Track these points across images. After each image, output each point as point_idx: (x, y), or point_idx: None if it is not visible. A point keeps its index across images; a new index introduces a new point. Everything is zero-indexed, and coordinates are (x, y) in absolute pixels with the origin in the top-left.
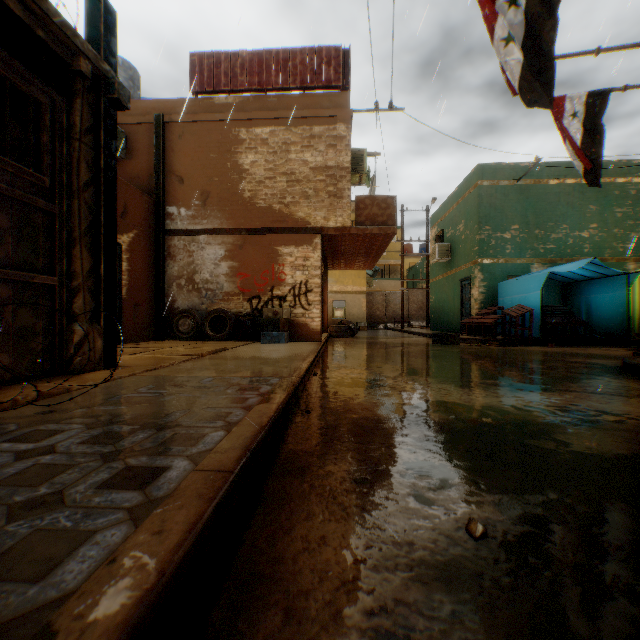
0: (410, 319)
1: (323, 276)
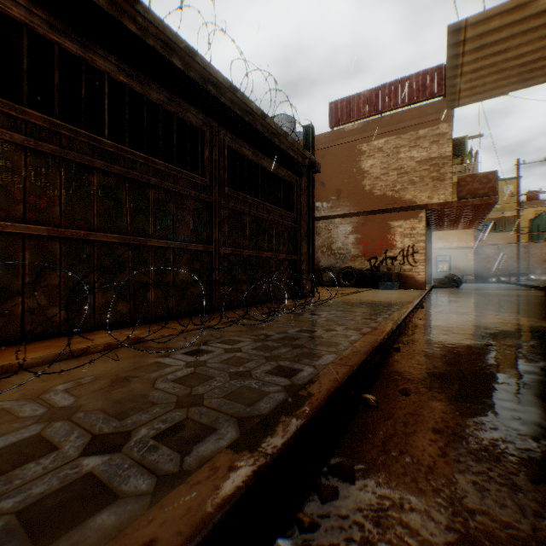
0: (529, 272)
1: (426, 237)
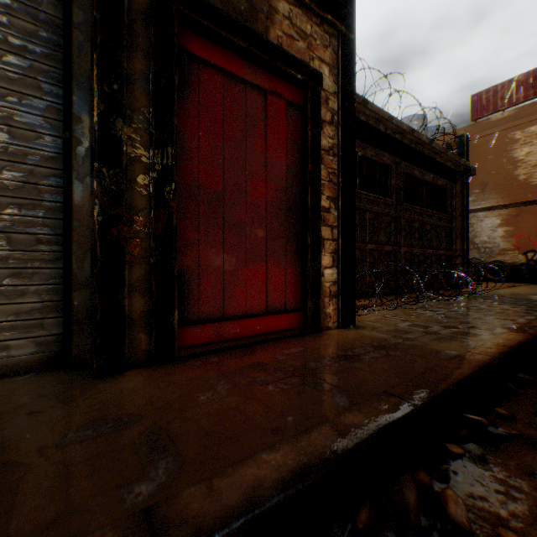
0: None
1: None
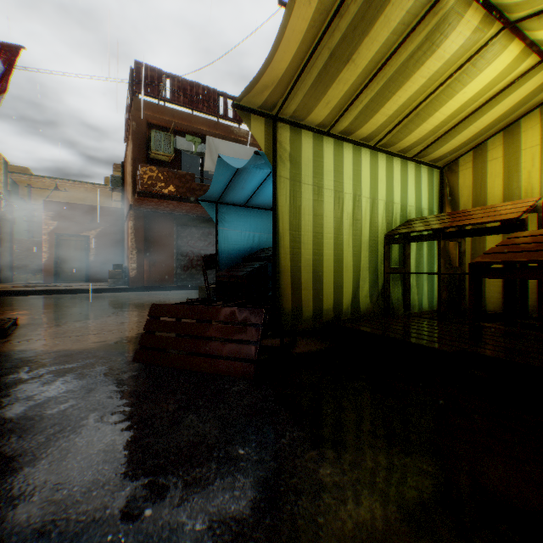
0: None
1: None
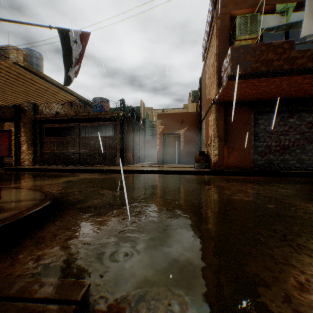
0: None
1: None
